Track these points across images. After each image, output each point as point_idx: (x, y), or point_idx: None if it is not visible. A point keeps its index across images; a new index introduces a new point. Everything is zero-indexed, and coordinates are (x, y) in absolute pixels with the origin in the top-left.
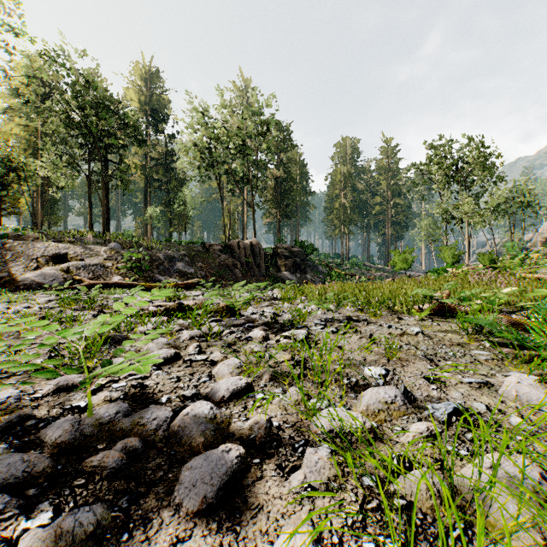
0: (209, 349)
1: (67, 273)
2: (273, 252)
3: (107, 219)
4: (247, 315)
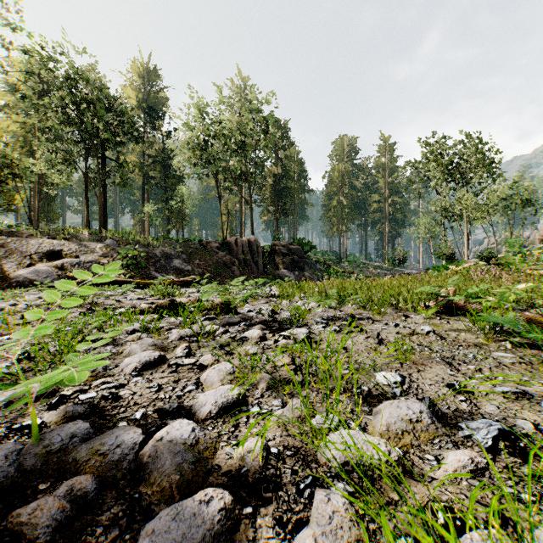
0: (200, 350)
1: (61, 270)
2: (271, 249)
3: (104, 216)
4: (243, 313)
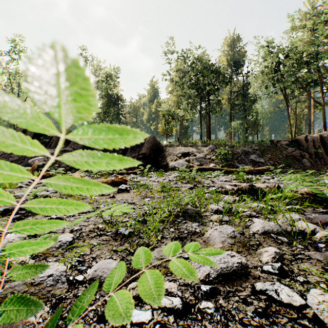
0: (297, 264)
1: (188, 162)
2: None
3: (209, 133)
4: None
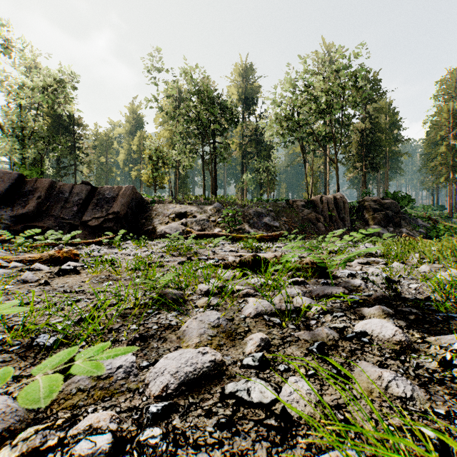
0: (284, 349)
1: (184, 226)
2: (359, 205)
3: (215, 186)
4: (342, 277)
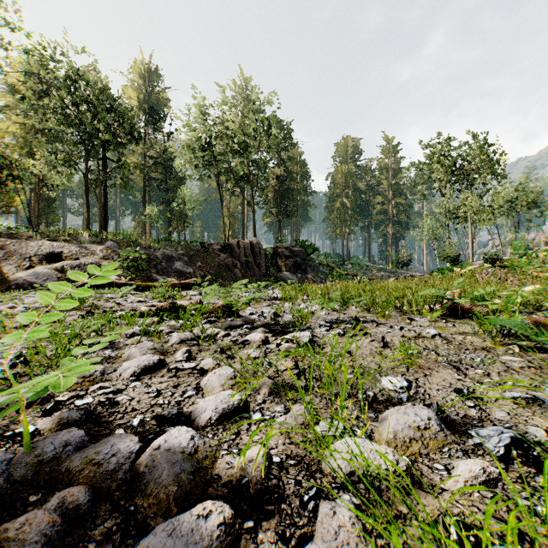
0: (201, 354)
1: (61, 273)
2: (274, 252)
3: (104, 218)
4: (245, 316)
